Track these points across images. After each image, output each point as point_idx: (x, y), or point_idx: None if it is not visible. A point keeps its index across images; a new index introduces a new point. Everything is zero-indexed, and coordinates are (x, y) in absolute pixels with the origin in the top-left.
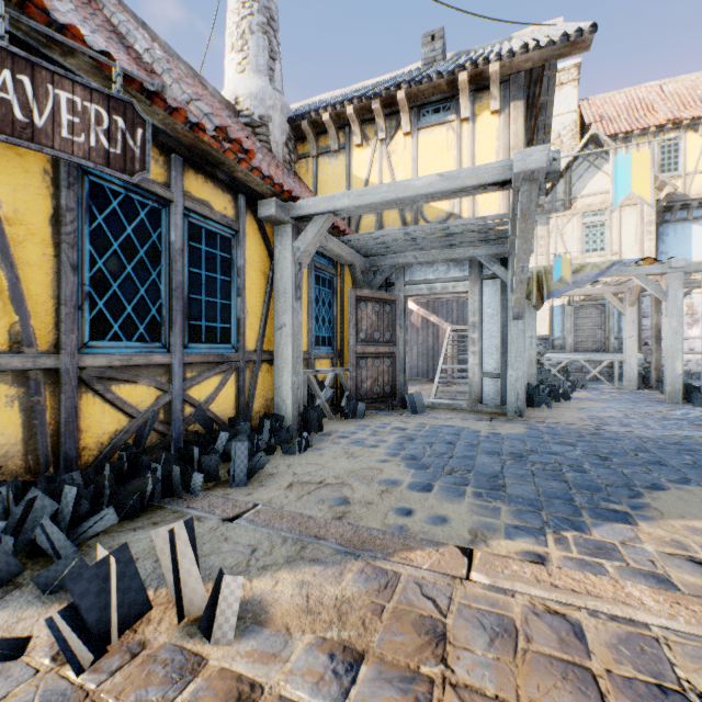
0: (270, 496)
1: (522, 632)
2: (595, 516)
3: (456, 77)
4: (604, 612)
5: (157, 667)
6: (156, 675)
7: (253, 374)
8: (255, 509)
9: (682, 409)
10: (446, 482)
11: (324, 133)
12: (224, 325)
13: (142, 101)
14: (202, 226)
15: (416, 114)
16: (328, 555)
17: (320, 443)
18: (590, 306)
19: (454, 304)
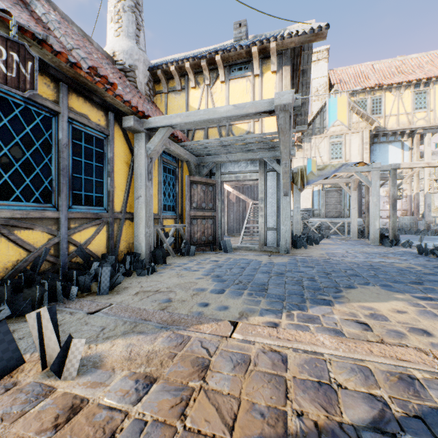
0: (122, 299)
1: (253, 361)
2: (312, 302)
3: (251, 49)
4: (301, 349)
5: (21, 395)
6: (20, 399)
7: (119, 227)
8: (110, 306)
9: (378, 248)
10: (234, 288)
11: (172, 78)
12: (98, 194)
13: (35, 45)
14: (82, 130)
15: (228, 70)
16: (150, 329)
17: (163, 270)
18: (334, 191)
19: (255, 188)
